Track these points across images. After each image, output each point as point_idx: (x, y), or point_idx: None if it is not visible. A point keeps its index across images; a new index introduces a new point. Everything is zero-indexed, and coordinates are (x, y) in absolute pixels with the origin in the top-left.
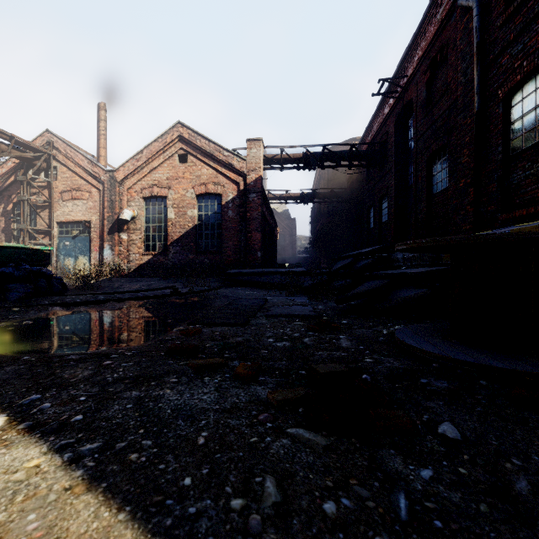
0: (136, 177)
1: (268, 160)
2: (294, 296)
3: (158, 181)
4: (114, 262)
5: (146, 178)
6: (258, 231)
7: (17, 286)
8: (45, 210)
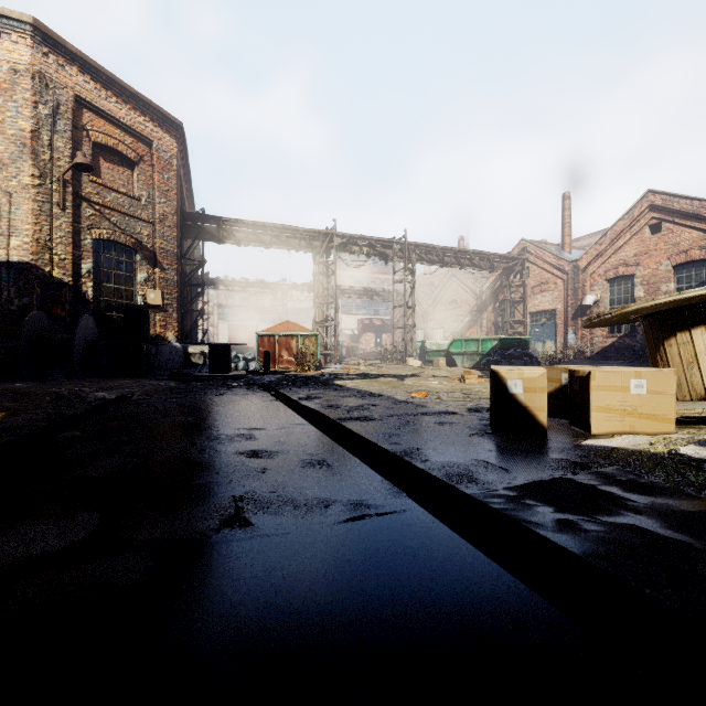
0: (599, 261)
1: None
2: None
3: (624, 260)
4: (576, 345)
5: (610, 259)
6: None
7: (516, 361)
8: (520, 304)
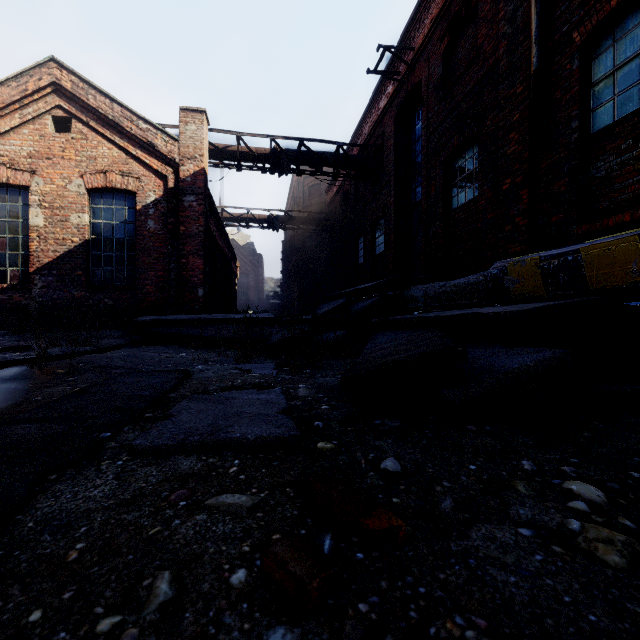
0: None
1: (217, 151)
2: (251, 362)
3: (10, 158)
4: None
5: None
6: (200, 255)
7: None
8: None
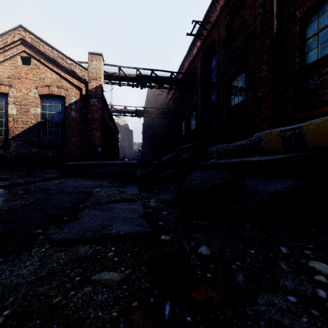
0: None
1: (108, 76)
2: (125, 187)
3: None
4: None
5: None
6: (99, 130)
7: None
8: None
